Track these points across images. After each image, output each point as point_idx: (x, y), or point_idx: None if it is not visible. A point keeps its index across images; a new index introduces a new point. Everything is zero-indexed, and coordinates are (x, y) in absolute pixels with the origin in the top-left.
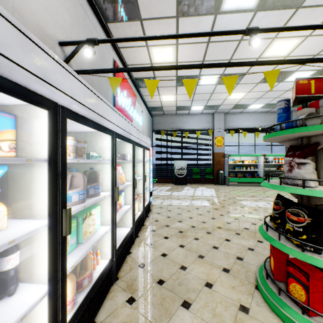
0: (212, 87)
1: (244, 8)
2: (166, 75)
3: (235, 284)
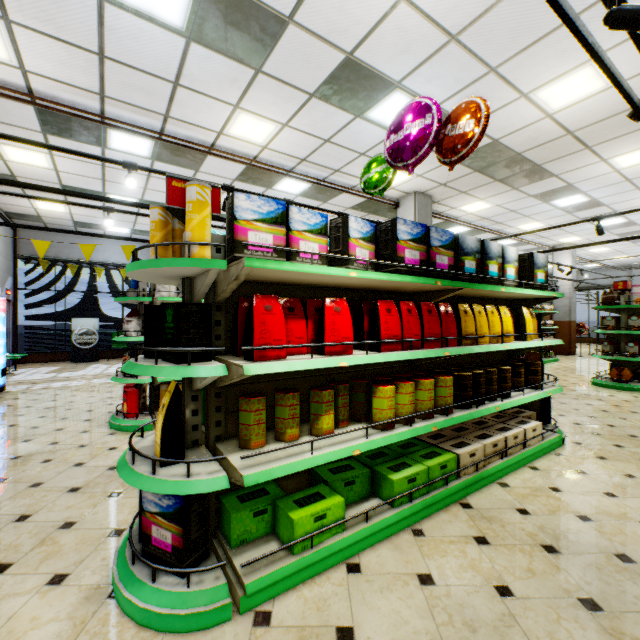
0: (133, 209)
1: (138, 154)
2: (40, 179)
3: (90, 424)
